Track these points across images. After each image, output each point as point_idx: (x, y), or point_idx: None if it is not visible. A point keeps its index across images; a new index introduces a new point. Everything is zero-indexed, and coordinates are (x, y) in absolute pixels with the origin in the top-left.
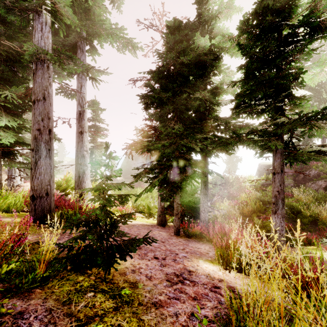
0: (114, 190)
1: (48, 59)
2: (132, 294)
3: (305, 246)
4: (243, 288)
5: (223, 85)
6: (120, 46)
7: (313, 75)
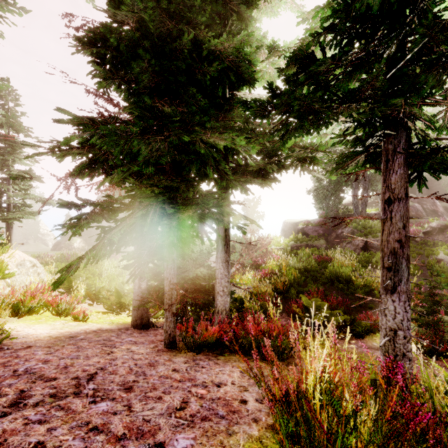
0: None
1: None
2: None
3: (373, 334)
4: None
5: (257, 57)
6: None
7: None
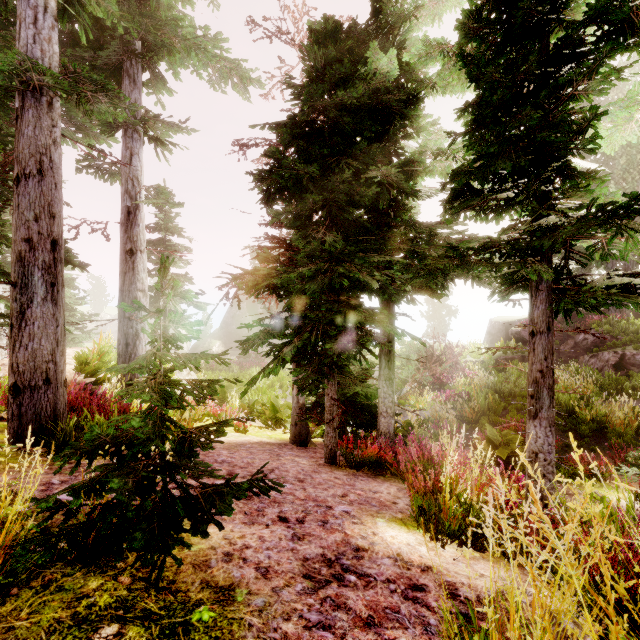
0: (180, 369)
1: (48, 84)
2: (218, 620)
3: (585, 481)
4: (491, 611)
5: (424, 156)
6: (214, 75)
7: (612, 129)
